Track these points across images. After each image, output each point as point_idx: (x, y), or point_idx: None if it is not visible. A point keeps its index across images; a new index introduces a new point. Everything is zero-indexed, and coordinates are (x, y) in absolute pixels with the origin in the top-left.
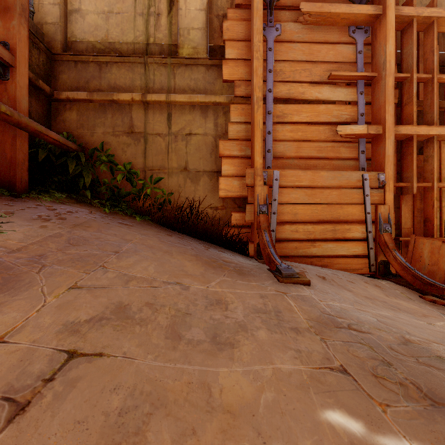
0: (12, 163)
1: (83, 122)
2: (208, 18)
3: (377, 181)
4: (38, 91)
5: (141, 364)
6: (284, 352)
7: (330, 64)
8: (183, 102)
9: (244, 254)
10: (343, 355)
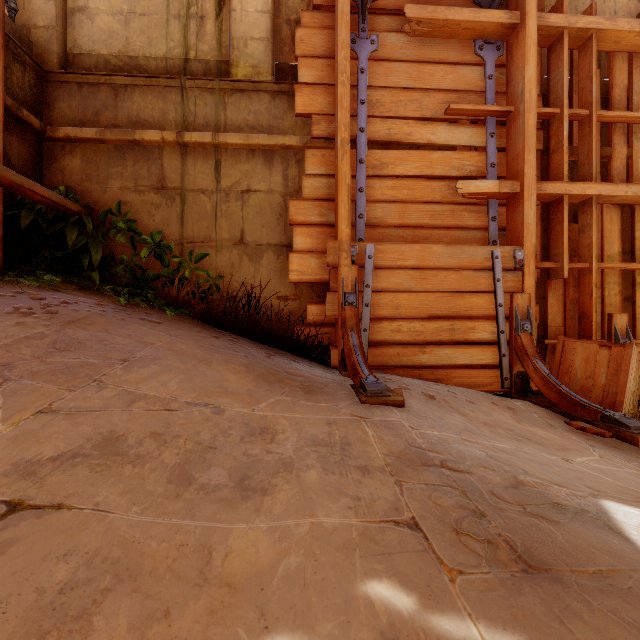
0: None
1: (91, 172)
2: (275, 24)
3: (513, 259)
4: (22, 126)
5: (118, 520)
6: (335, 500)
7: (448, 93)
8: (238, 145)
9: (325, 363)
10: (421, 504)
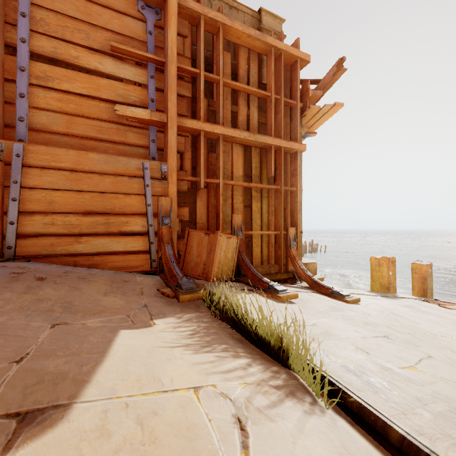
0: None
1: None
2: None
3: (161, 171)
4: None
5: None
6: None
7: (115, 34)
8: None
9: None
10: None
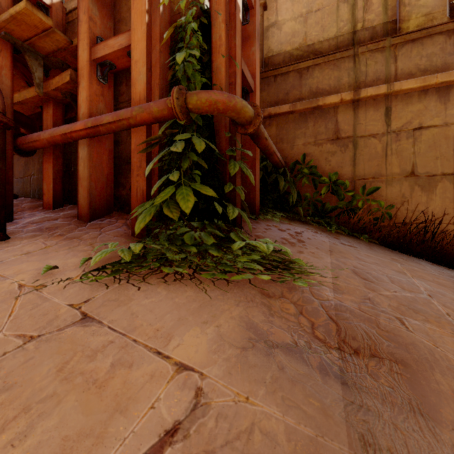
0: (252, 186)
1: (282, 136)
2: None
3: None
4: None
5: None
6: None
7: None
8: (412, 89)
9: None
10: None
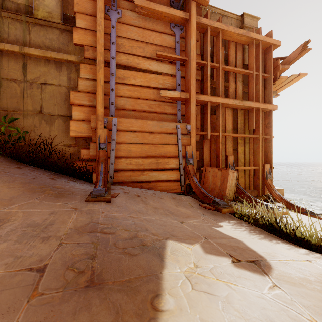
0: None
1: None
2: None
3: (186, 129)
4: None
5: None
6: None
7: (158, 46)
8: (38, 56)
9: (91, 181)
10: (62, 255)
